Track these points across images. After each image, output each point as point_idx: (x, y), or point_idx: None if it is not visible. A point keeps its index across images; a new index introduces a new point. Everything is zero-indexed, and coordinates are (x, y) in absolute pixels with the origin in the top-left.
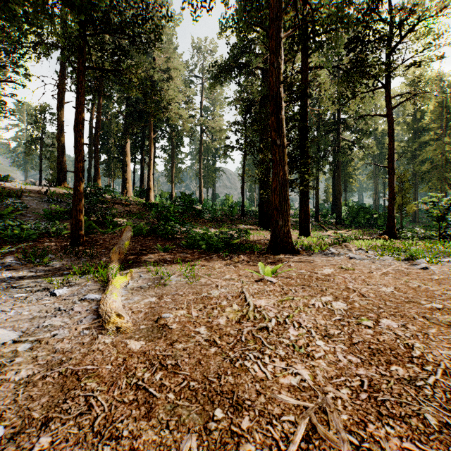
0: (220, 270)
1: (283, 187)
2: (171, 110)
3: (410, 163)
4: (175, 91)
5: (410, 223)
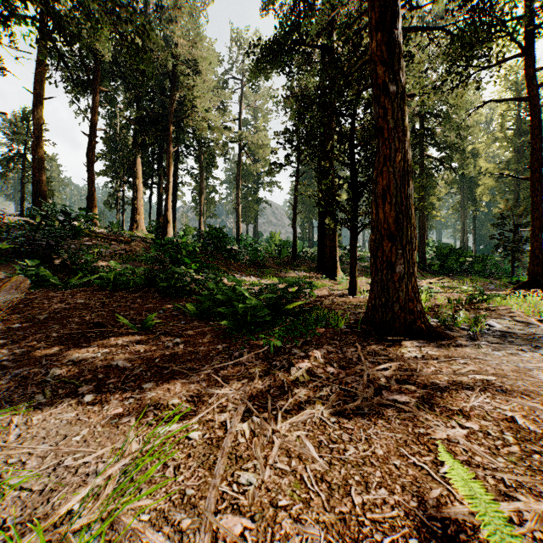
0: (256, 485)
1: (403, 187)
2: (197, 115)
3: (511, 190)
4: (203, 91)
5: (518, 269)
